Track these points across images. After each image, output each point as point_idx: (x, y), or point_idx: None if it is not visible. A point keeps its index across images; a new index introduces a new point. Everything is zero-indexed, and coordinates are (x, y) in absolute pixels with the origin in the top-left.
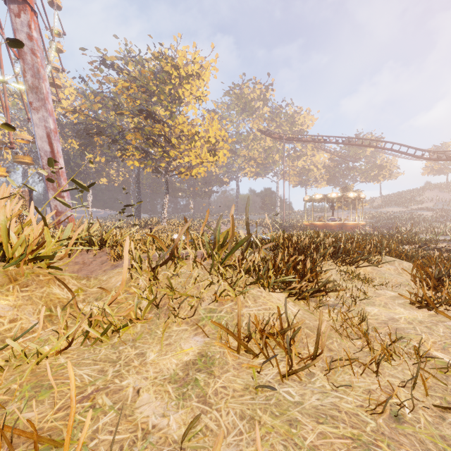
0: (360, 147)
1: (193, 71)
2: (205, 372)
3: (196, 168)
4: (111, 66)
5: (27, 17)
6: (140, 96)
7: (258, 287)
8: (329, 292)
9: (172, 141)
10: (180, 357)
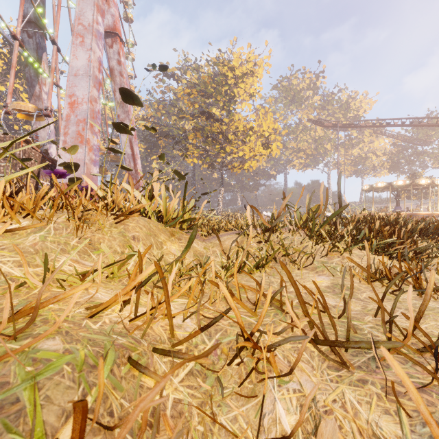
0: (432, 128)
1: (247, 70)
2: (347, 290)
3: (248, 162)
4: (172, 77)
5: (117, 46)
6: (199, 99)
7: (358, 249)
8: (430, 258)
9: (229, 137)
10: (318, 284)
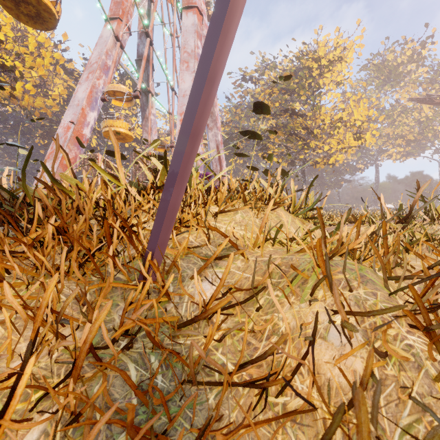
0: None
1: (334, 57)
2: None
3: (334, 156)
4: (250, 80)
5: None
6: (280, 97)
7: None
8: None
9: (314, 132)
10: None
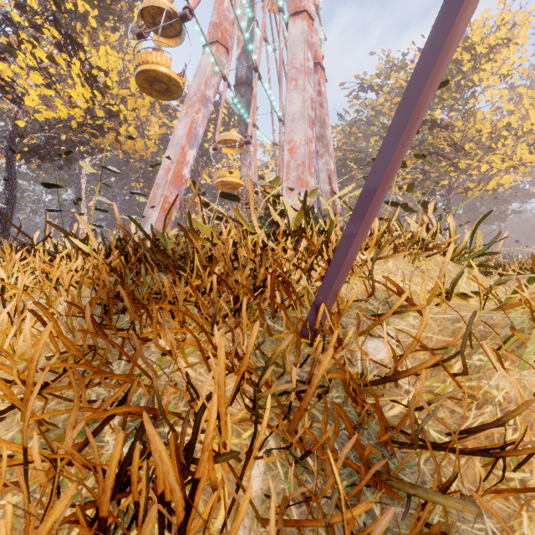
0: None
1: (497, 40)
2: None
3: (495, 178)
4: (370, 88)
5: (318, 76)
6: None
7: None
8: None
9: (464, 148)
10: None
